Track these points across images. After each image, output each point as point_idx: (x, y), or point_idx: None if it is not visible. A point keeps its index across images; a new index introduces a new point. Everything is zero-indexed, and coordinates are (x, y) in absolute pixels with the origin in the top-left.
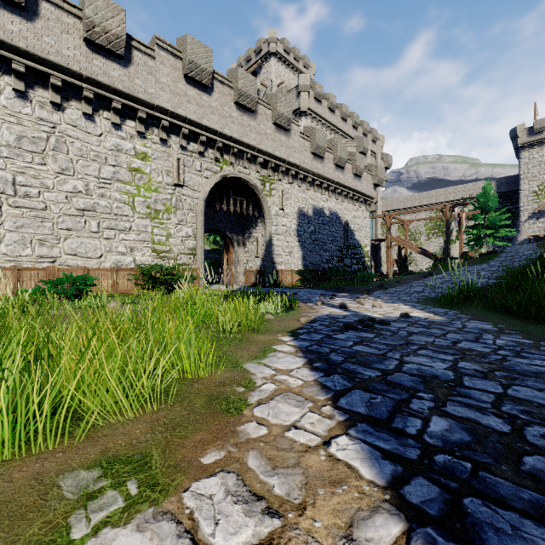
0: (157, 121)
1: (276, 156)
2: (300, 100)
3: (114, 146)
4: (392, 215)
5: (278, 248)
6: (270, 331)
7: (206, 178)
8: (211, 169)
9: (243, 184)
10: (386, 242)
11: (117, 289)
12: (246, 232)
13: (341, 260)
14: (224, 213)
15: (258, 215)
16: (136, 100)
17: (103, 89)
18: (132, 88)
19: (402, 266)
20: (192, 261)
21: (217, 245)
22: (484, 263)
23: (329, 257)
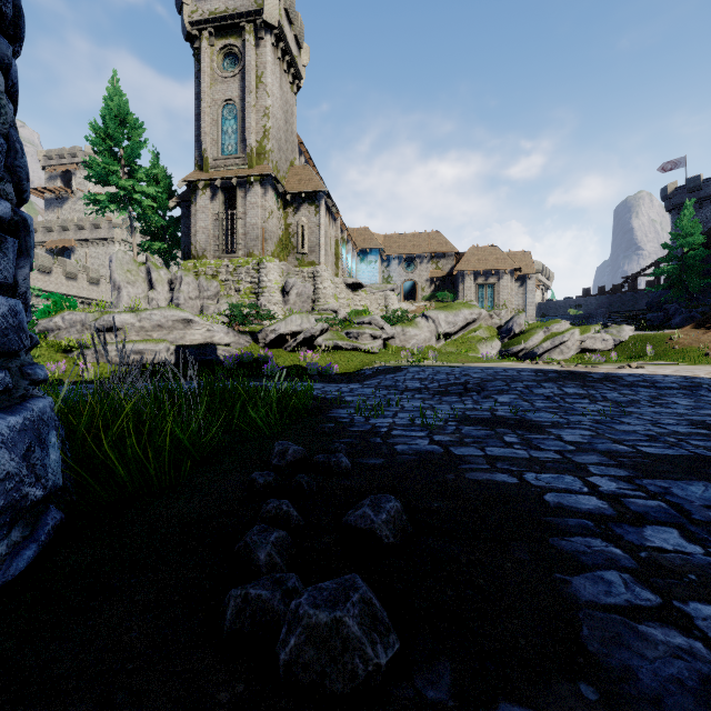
0: None
1: (90, 298)
2: (114, 233)
3: None
4: None
5: None
6: None
7: None
8: None
9: None
10: None
11: None
12: None
13: None
14: None
15: None
16: None
17: None
18: None
19: None
20: None
21: None
22: None
23: None
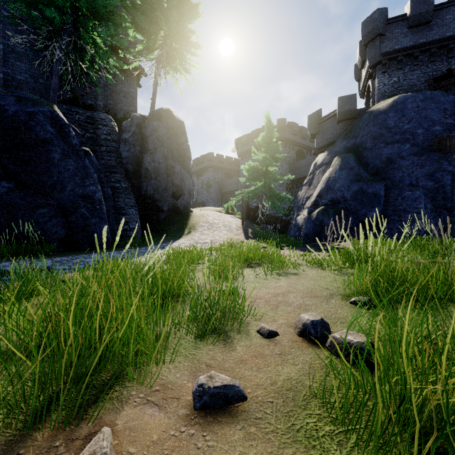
0: None
1: None
2: None
3: None
4: None
5: None
6: None
7: None
8: None
9: None
10: None
11: None
12: None
13: None
14: None
15: None
16: None
17: None
18: None
19: None
20: None
21: None
22: None
23: None
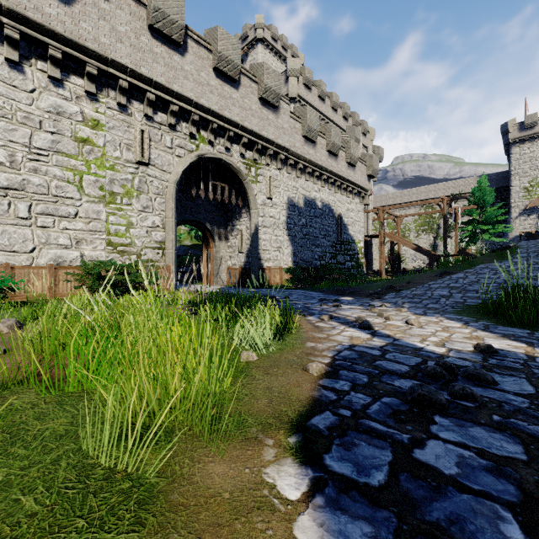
0: (113, 81)
1: (263, 136)
2: (288, 86)
3: (53, 108)
4: (385, 210)
5: (265, 242)
6: (245, 424)
7: (178, 157)
8: (185, 146)
9: (224, 167)
10: (379, 238)
11: (57, 293)
12: (229, 225)
13: (334, 256)
14: (203, 202)
15: (242, 205)
16: (83, 49)
17: (34, 30)
18: (77, 34)
19: (394, 263)
20: (161, 257)
21: (199, 240)
22: (506, 260)
23: (321, 253)
